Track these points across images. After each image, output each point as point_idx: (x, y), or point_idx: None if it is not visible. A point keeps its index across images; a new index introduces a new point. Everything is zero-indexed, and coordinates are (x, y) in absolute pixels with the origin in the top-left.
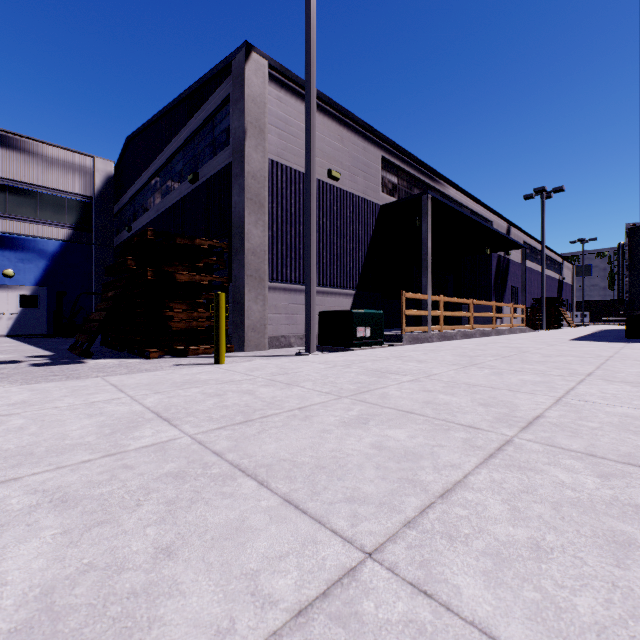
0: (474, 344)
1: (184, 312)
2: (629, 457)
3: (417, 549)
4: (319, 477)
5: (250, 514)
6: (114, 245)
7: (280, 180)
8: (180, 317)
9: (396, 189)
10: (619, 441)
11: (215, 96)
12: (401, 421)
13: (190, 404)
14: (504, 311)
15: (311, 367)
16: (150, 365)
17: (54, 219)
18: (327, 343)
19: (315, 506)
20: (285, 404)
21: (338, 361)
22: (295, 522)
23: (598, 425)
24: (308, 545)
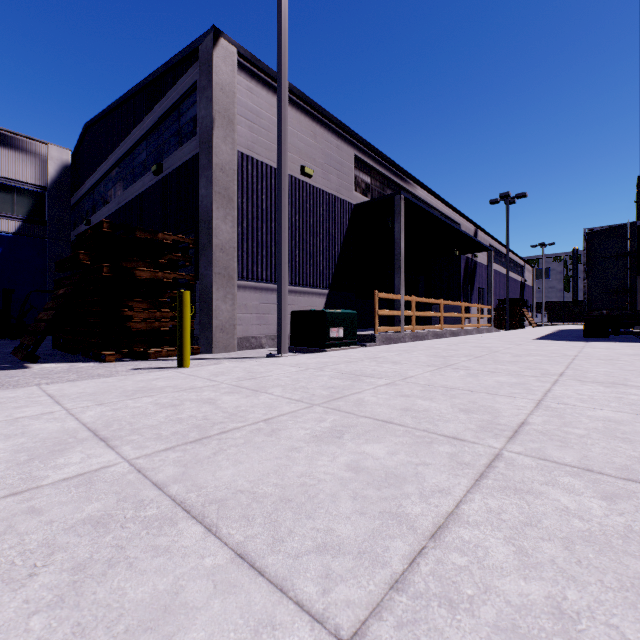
0: (446, 344)
1: (145, 311)
2: (627, 471)
3: (410, 628)
4: (283, 515)
5: (187, 581)
6: (71, 239)
7: (251, 174)
8: (141, 317)
9: (369, 189)
10: (611, 451)
11: (181, 83)
12: (379, 433)
13: (138, 418)
14: (472, 311)
15: (281, 370)
16: (104, 370)
17: (1, 209)
18: (300, 344)
19: (276, 562)
20: (249, 415)
21: (310, 363)
22: (248, 591)
23: (585, 432)
24: (263, 632)
